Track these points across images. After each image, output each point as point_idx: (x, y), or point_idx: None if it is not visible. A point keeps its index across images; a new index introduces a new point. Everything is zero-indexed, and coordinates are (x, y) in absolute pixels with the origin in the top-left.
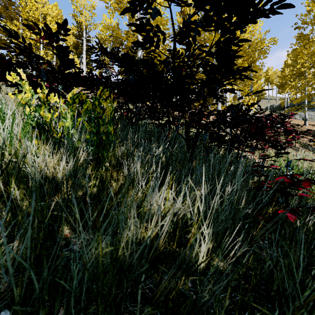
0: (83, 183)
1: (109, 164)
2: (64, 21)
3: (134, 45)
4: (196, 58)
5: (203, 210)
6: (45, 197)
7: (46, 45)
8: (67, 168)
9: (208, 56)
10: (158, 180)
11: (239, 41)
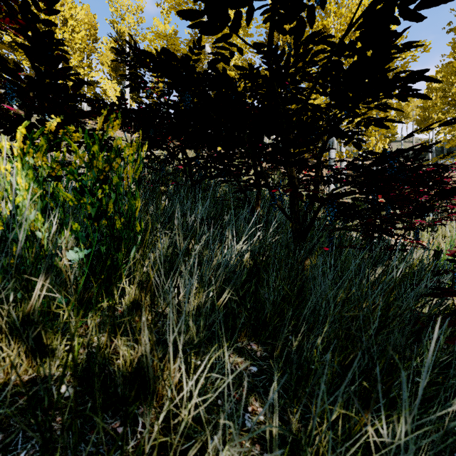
0: (55, 345)
1: (65, 361)
2: None
3: (193, 45)
4: (308, 61)
5: None
6: None
7: (15, 36)
8: (4, 314)
9: (342, 50)
10: (237, 323)
11: (423, 3)
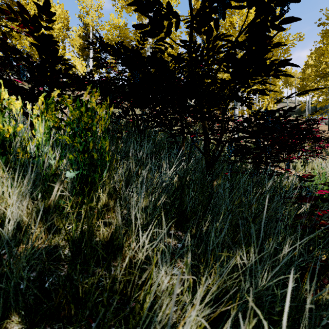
0: (61, 226)
1: (84, 217)
2: (45, 1)
3: (140, 38)
4: (216, 51)
5: (244, 287)
6: (3, 248)
7: (26, 35)
8: (34, 206)
9: (236, 46)
10: (169, 216)
11: (283, 21)
